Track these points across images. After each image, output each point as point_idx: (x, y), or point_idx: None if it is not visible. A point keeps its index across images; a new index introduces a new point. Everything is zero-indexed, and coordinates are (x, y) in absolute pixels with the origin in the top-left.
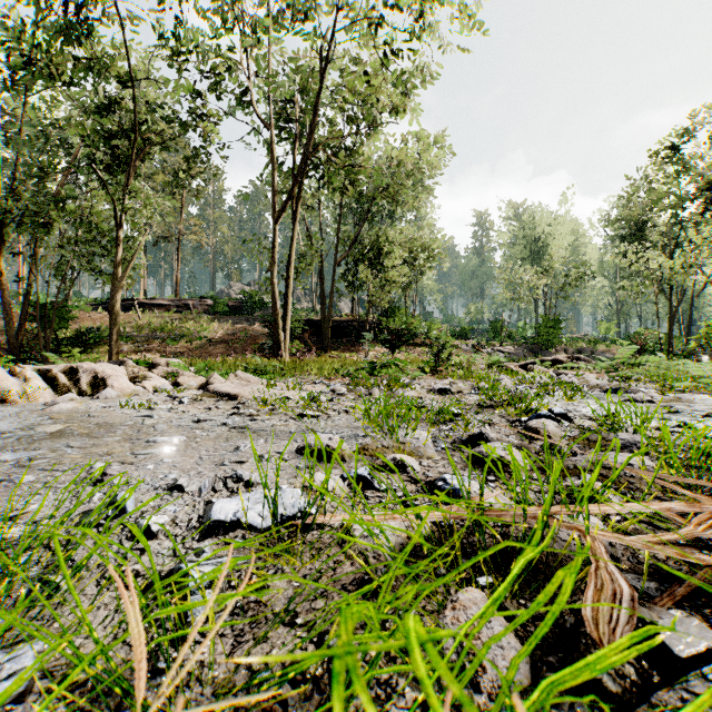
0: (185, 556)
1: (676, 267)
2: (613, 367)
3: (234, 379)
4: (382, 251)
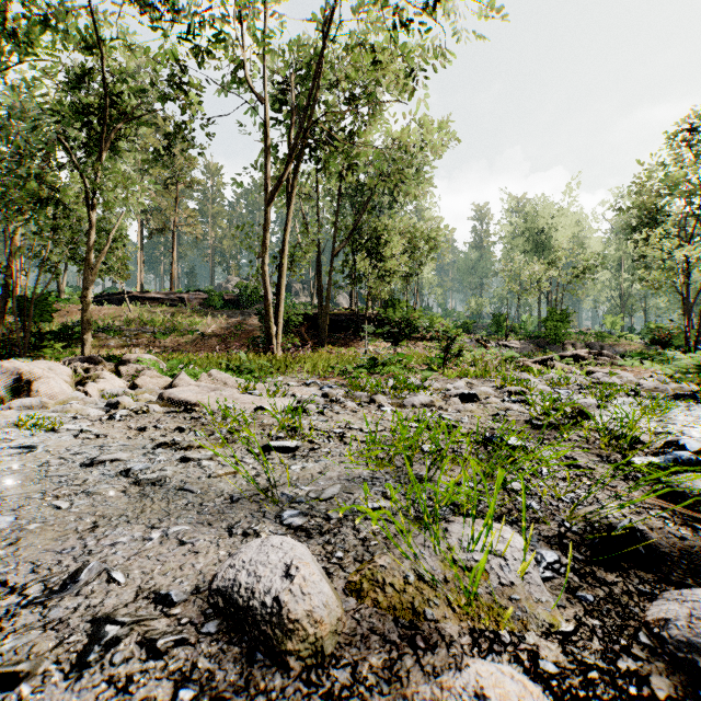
0: None
1: None
2: (696, 367)
3: (206, 380)
4: (382, 241)
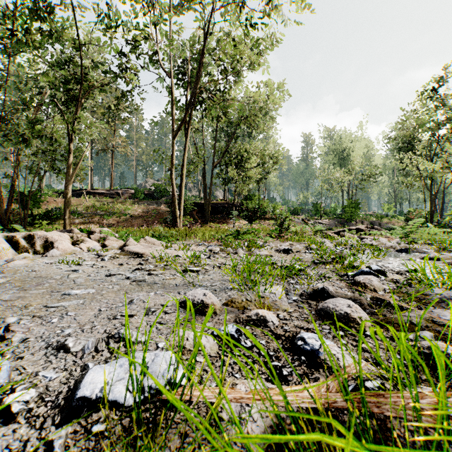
0: None
1: (437, 168)
2: (405, 234)
3: (143, 242)
4: (243, 158)
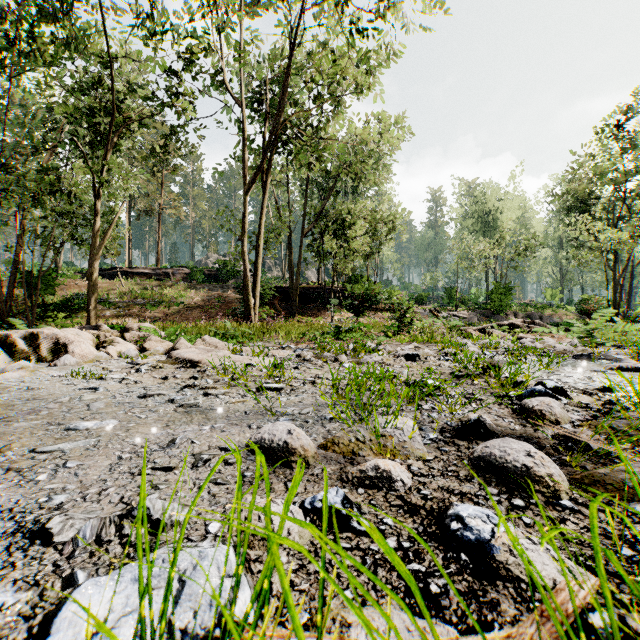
0: None
1: (624, 237)
2: (587, 333)
3: (201, 344)
4: (346, 223)
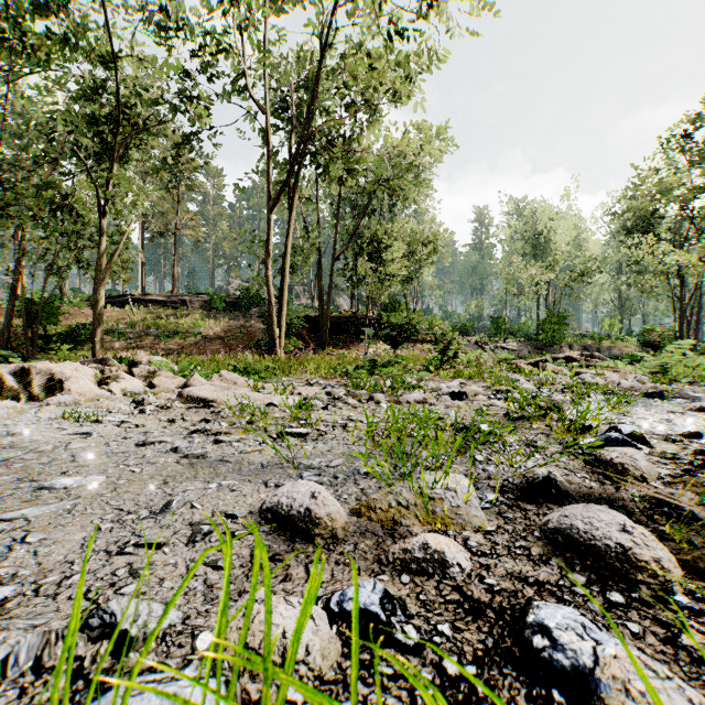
0: None
1: (693, 259)
2: (661, 368)
3: (218, 380)
4: (382, 245)
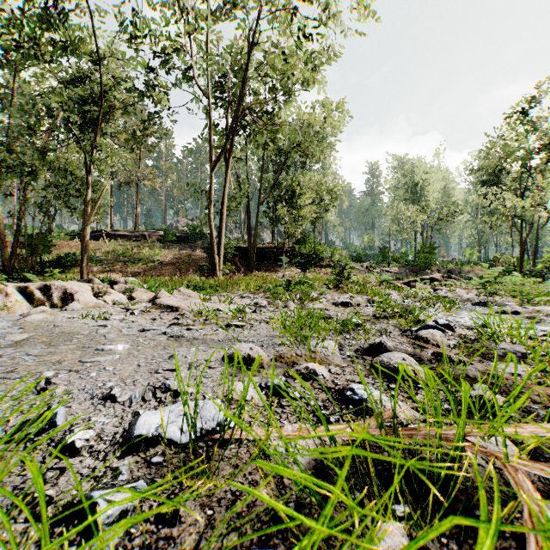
0: (102, 477)
1: (527, 205)
2: (482, 285)
3: (177, 294)
4: (295, 193)
